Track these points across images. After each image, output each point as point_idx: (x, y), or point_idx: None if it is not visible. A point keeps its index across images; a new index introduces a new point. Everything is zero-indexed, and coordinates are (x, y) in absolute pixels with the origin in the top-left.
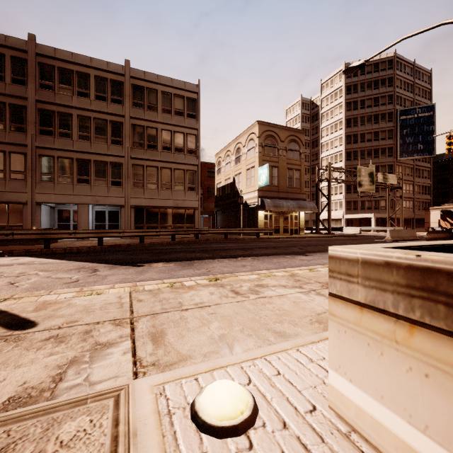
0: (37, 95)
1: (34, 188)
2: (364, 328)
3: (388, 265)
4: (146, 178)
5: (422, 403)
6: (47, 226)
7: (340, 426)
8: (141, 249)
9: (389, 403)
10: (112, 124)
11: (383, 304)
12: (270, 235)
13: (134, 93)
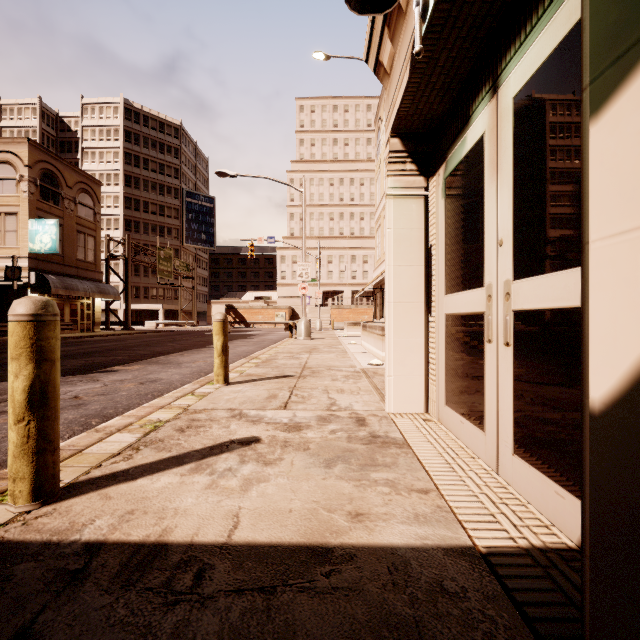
0: None
1: None
2: None
3: None
4: None
5: None
6: None
7: None
8: None
9: None
10: None
11: None
12: None
13: None
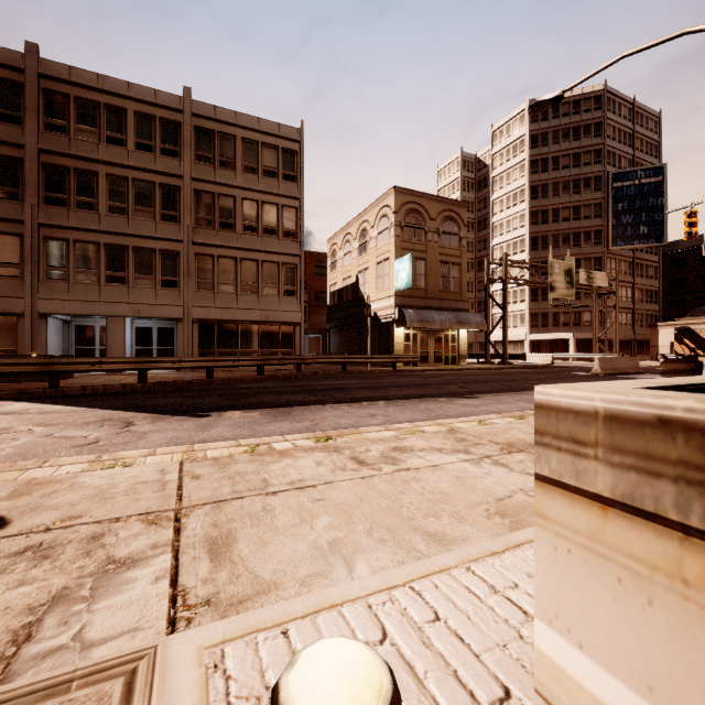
0: (40, 142)
1: (35, 291)
2: (609, 548)
3: (664, 424)
4: (217, 275)
5: None
6: (58, 352)
7: None
8: (209, 388)
9: (668, 703)
10: (162, 190)
11: (654, 502)
12: (413, 366)
13: (198, 140)
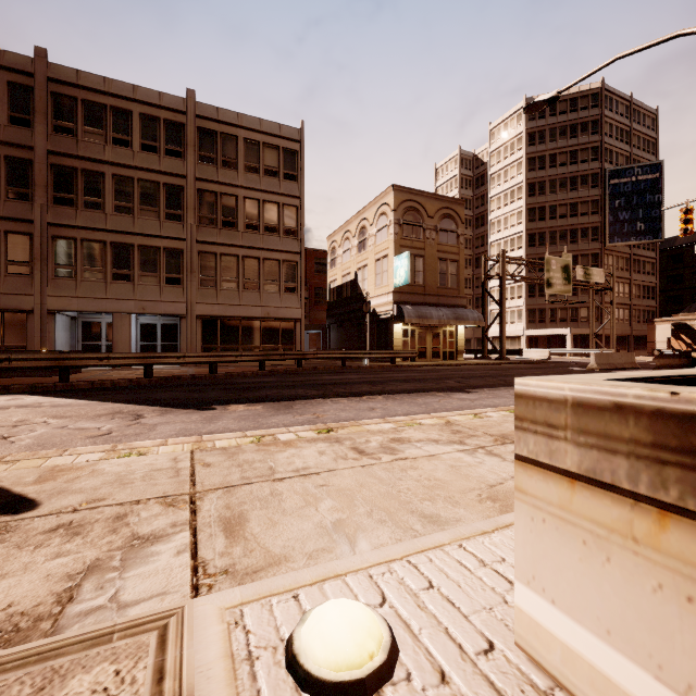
0: (49, 144)
1: (44, 288)
2: (576, 515)
3: (619, 409)
4: (220, 272)
5: (681, 647)
6: (66, 348)
7: (535, 678)
8: (212, 383)
9: (622, 642)
10: (167, 190)
11: (612, 474)
12: (411, 361)
13: (201, 140)
